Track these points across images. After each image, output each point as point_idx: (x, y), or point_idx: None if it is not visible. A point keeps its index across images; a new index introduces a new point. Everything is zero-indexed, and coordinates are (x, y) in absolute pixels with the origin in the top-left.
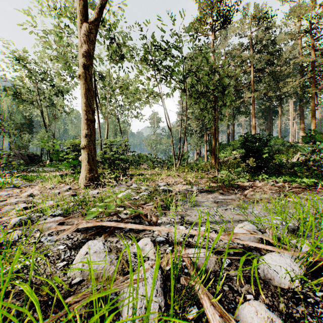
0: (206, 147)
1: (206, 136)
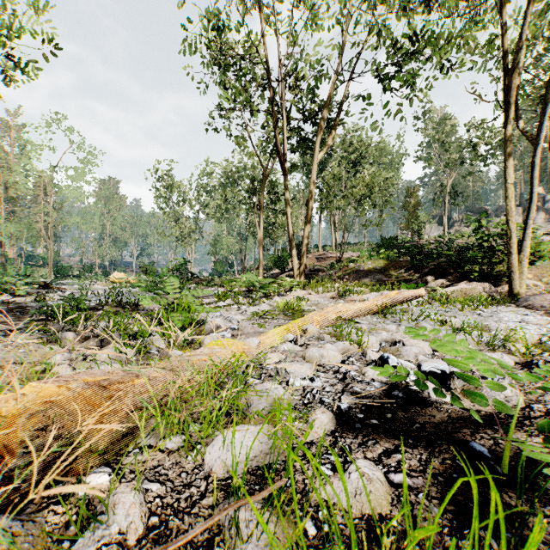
0: None
1: None
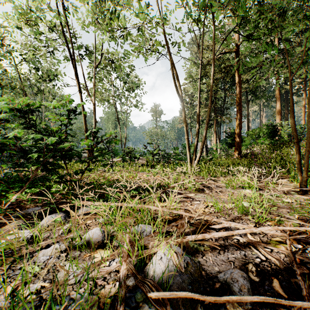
0: (215, 138)
1: (215, 125)
